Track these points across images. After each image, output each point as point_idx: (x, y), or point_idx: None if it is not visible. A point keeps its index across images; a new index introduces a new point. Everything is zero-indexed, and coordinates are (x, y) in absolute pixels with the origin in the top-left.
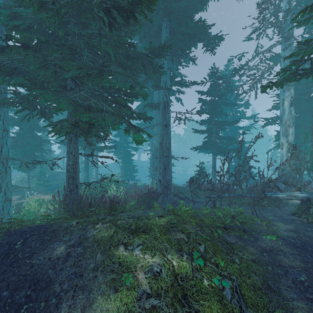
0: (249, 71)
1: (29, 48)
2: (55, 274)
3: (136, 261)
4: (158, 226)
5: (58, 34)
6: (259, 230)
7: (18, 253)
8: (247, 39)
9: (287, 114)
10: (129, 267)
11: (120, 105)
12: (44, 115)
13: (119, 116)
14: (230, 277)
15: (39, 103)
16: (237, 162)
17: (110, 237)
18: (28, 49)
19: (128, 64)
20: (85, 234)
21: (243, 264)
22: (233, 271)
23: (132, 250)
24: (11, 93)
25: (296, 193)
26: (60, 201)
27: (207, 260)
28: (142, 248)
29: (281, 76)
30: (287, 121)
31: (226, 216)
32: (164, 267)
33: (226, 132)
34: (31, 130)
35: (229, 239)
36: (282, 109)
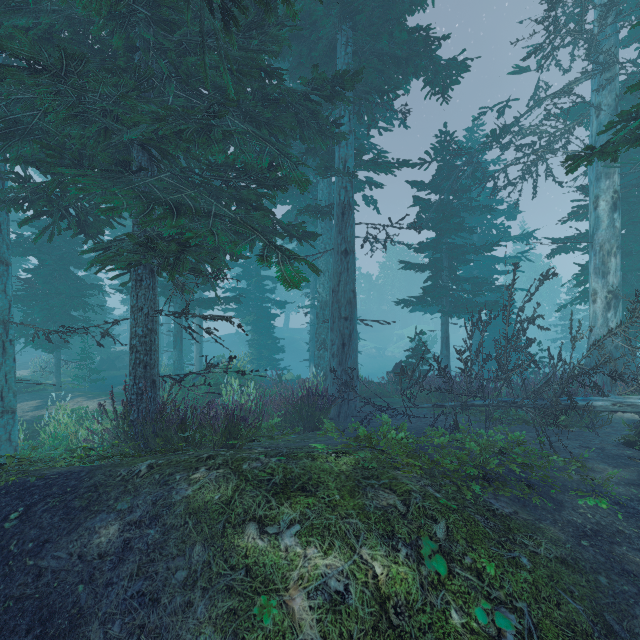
0: (521, 138)
1: (42, 71)
2: (92, 597)
3: (286, 565)
4: (335, 475)
5: (113, 52)
6: (561, 481)
7: (9, 540)
8: (517, 71)
9: (605, 228)
10: (271, 580)
11: (248, 206)
12: (84, 229)
13: (246, 225)
14: (512, 603)
15: (72, 203)
16: (492, 331)
17: (225, 504)
18: (41, 74)
19: (265, 115)
20: (167, 495)
21: (541, 570)
22: (519, 589)
23: (276, 536)
24: (11, 179)
25: (632, 398)
26: (116, 415)
27: (455, 562)
28: (299, 531)
29: (616, 133)
30: (605, 242)
31: (487, 451)
32: (353, 579)
33: (468, 269)
34: (62, 265)
35: (499, 507)
36: (595, 218)
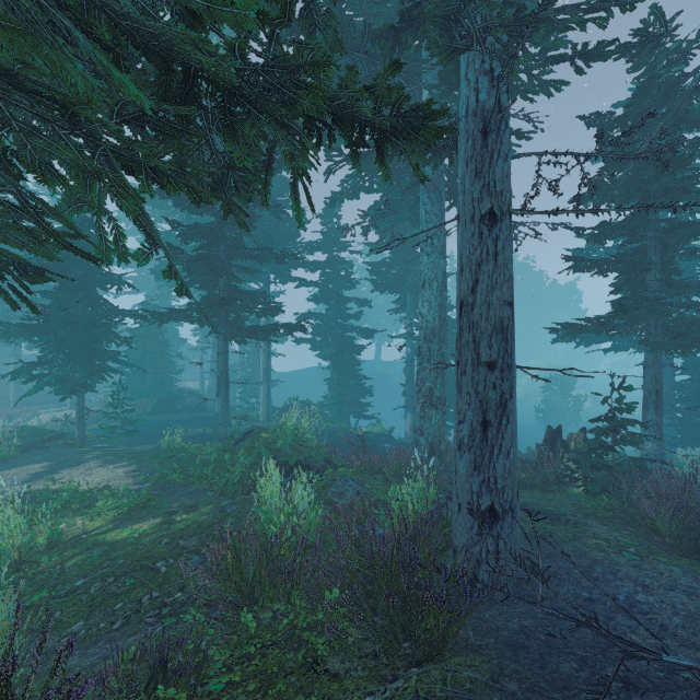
0: None
1: None
2: None
3: None
4: None
5: None
6: None
7: None
8: None
9: None
10: None
11: None
12: None
13: None
14: None
15: None
16: (696, 372)
17: None
18: None
19: None
20: None
21: None
22: None
23: None
24: None
25: None
26: None
27: None
28: None
29: None
30: None
31: None
32: None
33: None
34: (84, 286)
35: None
36: None
